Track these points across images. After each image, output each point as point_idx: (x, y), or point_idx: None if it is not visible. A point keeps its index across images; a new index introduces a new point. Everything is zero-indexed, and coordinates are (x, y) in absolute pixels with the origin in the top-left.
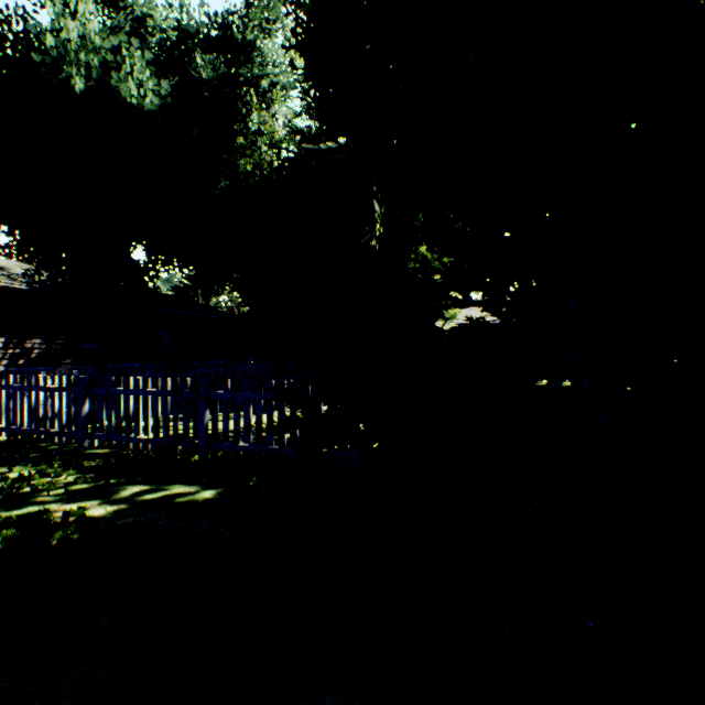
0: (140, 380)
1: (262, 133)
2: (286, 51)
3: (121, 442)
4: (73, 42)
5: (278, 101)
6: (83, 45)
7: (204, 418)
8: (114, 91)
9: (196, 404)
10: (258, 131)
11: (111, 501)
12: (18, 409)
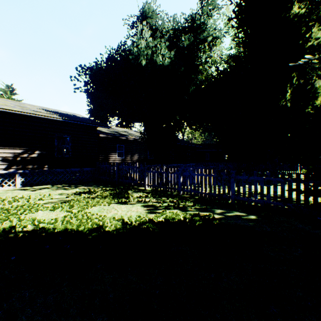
0: (203, 170)
1: (207, 62)
2: (229, 21)
3: (195, 193)
4: (142, 48)
5: (218, 45)
6: (145, 48)
7: (233, 186)
8: (154, 62)
9: (228, 180)
10: (205, 61)
11: (216, 214)
12: (156, 179)
